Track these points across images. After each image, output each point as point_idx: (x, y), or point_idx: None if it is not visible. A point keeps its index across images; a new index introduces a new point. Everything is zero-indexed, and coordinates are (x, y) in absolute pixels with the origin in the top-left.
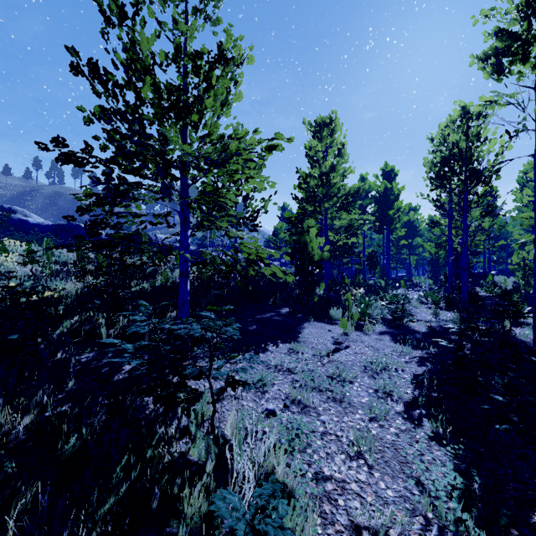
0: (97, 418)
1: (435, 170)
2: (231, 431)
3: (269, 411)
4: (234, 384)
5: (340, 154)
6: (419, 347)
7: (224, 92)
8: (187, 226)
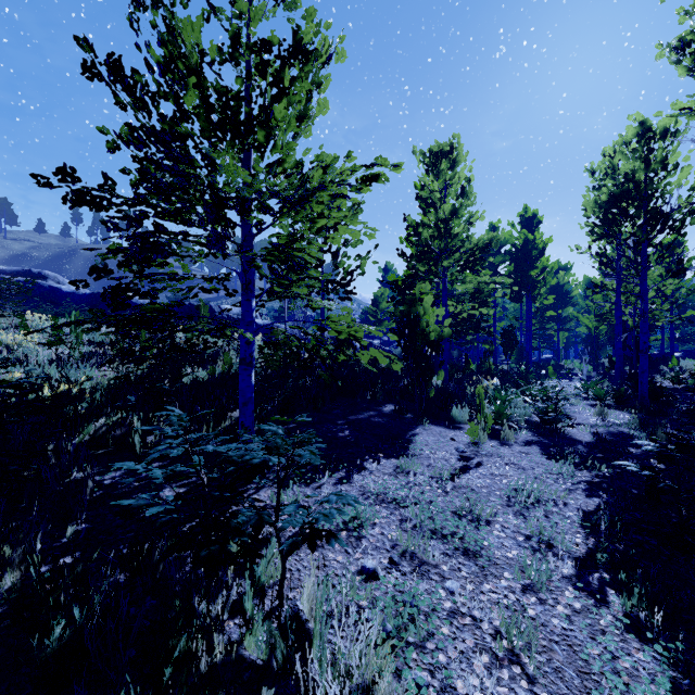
0: (112, 578)
1: (599, 212)
2: (309, 608)
3: (367, 571)
4: (313, 539)
5: (464, 194)
6: (584, 467)
7: (302, 101)
8: (250, 293)
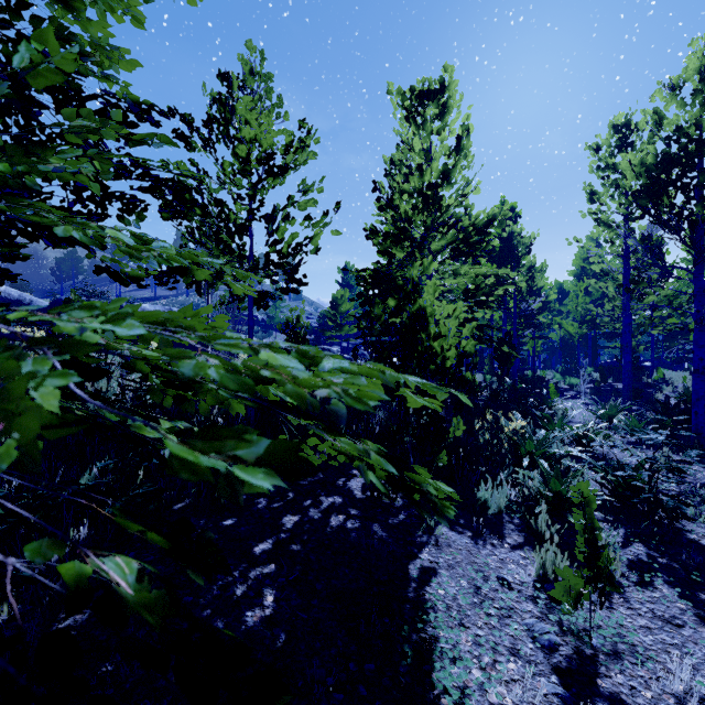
0: None
1: (645, 179)
2: None
3: None
4: None
5: (459, 150)
6: None
7: None
8: None
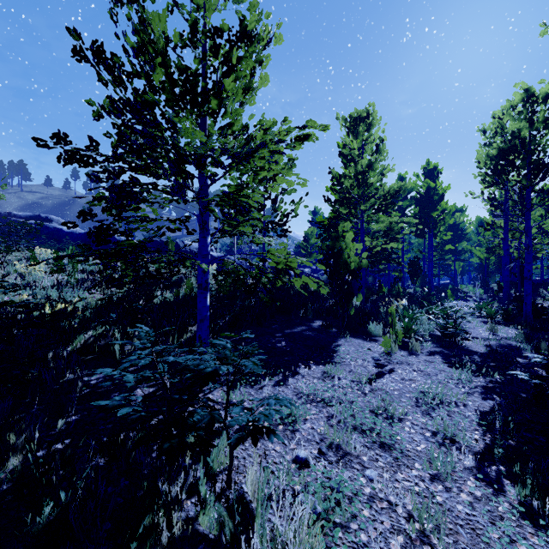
0: (95, 461)
1: (490, 164)
2: (252, 490)
3: (300, 460)
4: (256, 434)
5: (378, 151)
6: (479, 373)
7: (247, 76)
8: (206, 232)
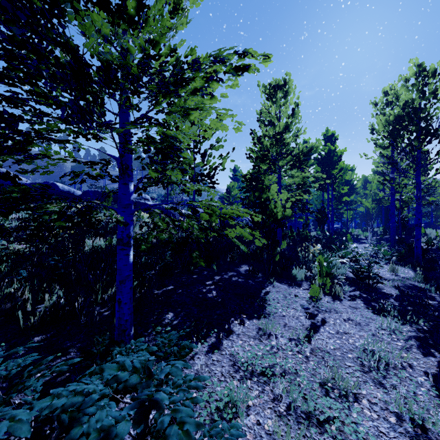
0: None
1: (388, 128)
2: None
3: None
4: None
5: (293, 114)
6: (404, 320)
7: None
8: (127, 178)
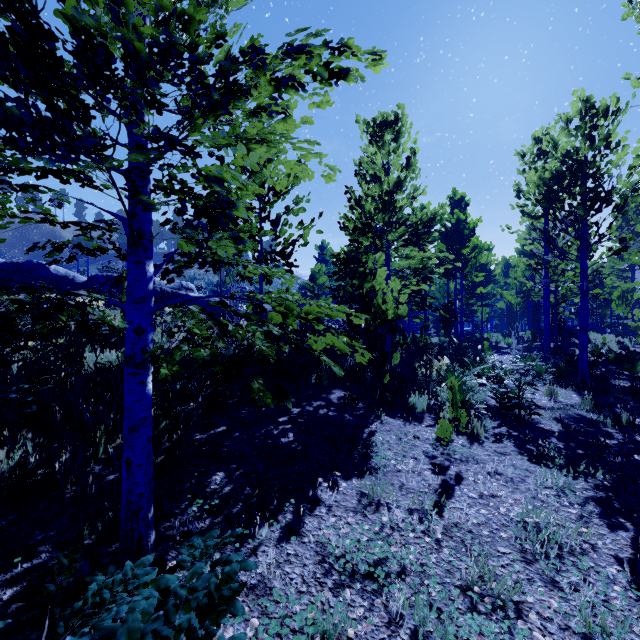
0: None
1: (543, 189)
2: None
3: None
4: None
5: (409, 166)
6: (575, 472)
7: None
8: (143, 252)
